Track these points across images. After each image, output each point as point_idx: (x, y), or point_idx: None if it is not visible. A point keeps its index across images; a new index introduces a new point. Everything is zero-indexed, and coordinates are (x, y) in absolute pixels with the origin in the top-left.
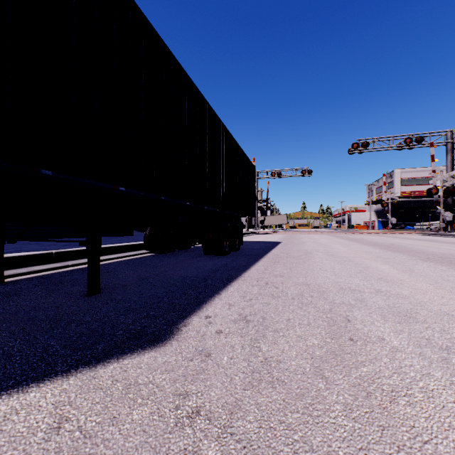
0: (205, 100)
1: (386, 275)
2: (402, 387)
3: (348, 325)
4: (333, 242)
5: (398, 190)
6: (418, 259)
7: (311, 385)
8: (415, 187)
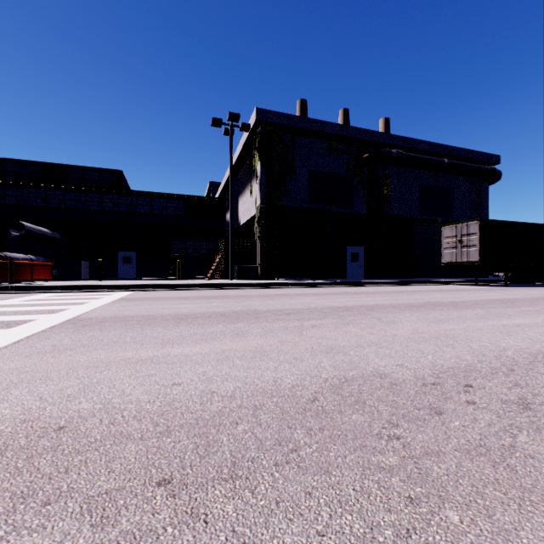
0: (541, 224)
1: None
2: None
3: None
4: None
5: None
6: None
7: None
8: None
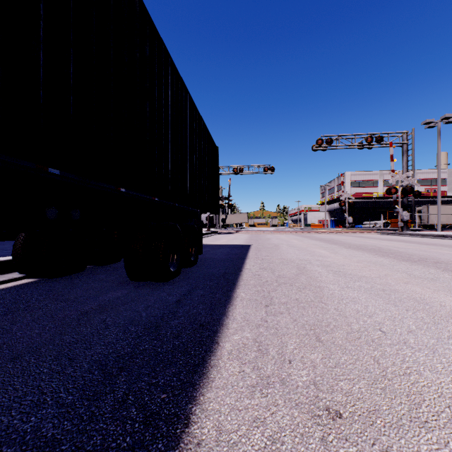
0: None
1: None
2: None
3: None
4: (310, 244)
5: (348, 192)
6: None
7: None
8: (362, 189)
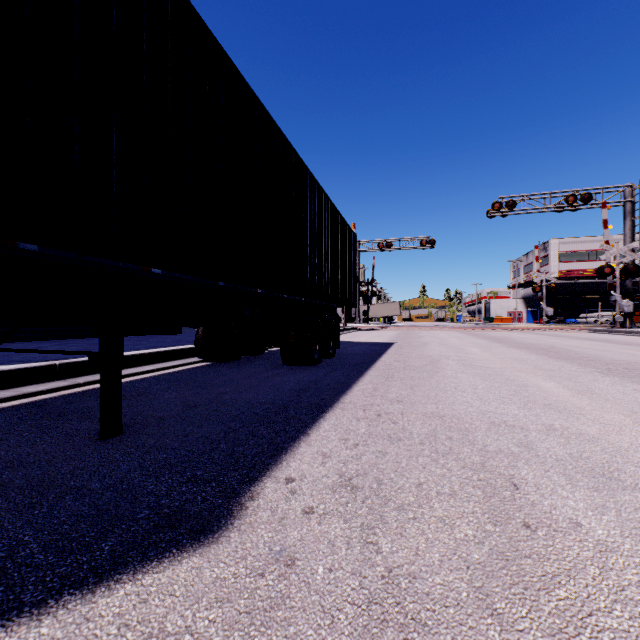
0: (284, 138)
1: (555, 399)
2: (636, 637)
3: (516, 496)
4: (468, 343)
5: (555, 269)
6: (595, 372)
7: (476, 634)
8: (579, 264)
